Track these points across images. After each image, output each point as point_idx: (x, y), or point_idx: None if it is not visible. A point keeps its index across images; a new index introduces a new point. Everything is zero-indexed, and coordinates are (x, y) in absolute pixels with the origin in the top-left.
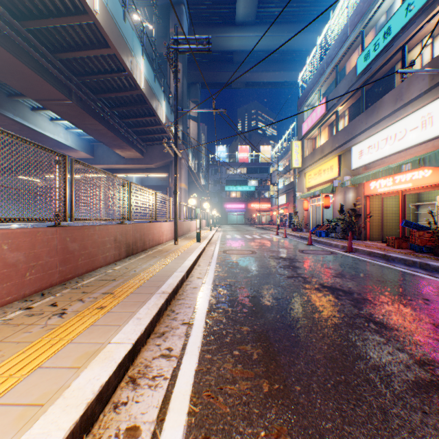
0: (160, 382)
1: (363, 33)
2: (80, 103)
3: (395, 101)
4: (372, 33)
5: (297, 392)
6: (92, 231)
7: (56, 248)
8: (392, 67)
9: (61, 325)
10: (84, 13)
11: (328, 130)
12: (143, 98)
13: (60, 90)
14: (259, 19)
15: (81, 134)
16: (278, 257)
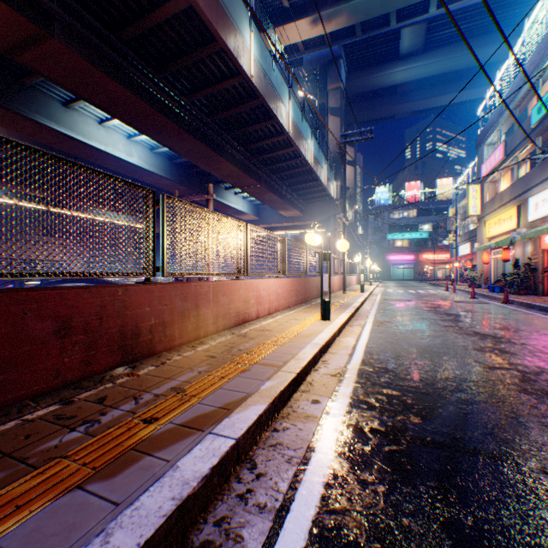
0: (362, 320)
1: (539, 80)
2: (265, 185)
3: None
4: None
5: (404, 324)
6: (310, 280)
7: (303, 287)
8: None
9: None
10: (281, 134)
11: (510, 175)
12: (309, 169)
13: (256, 180)
14: (428, 45)
15: (251, 200)
16: (429, 303)
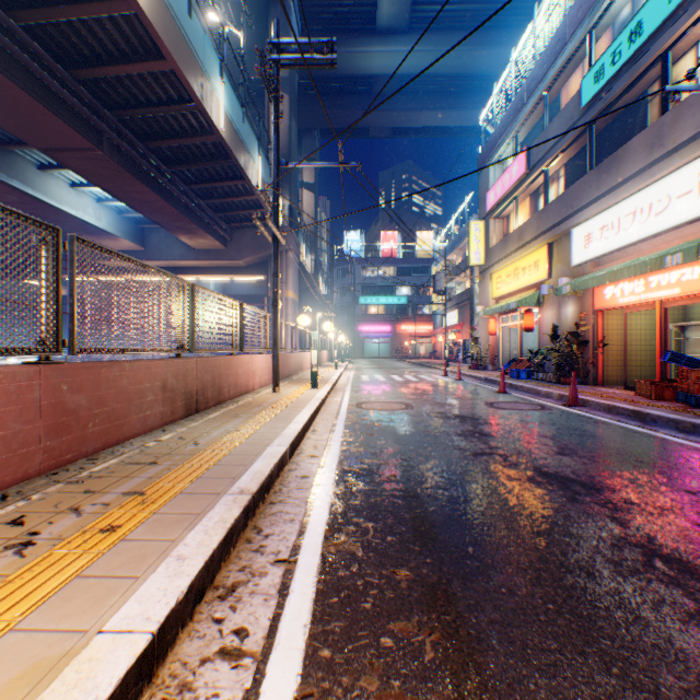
0: None
1: (591, 37)
2: (117, 156)
3: (650, 149)
4: (608, 36)
5: None
6: (116, 372)
7: (38, 405)
8: (642, 92)
9: (9, 578)
10: None
11: (531, 202)
12: (224, 149)
13: (81, 132)
14: (415, 23)
15: (123, 210)
16: (452, 415)
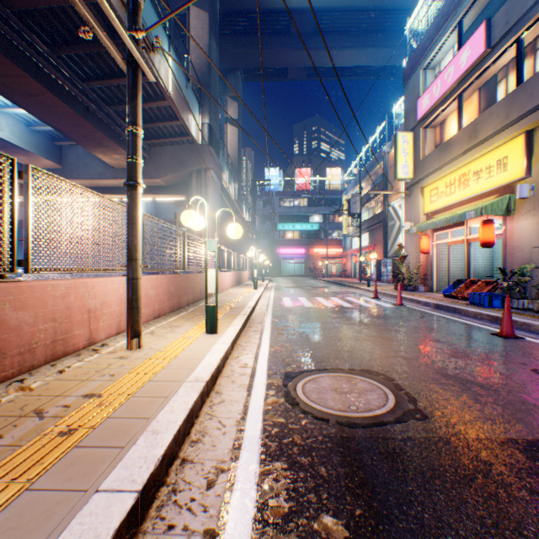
0: None
1: None
2: None
3: None
4: None
5: None
6: None
7: None
8: None
9: None
10: None
11: (484, 95)
12: None
13: None
14: None
15: (32, 123)
16: None
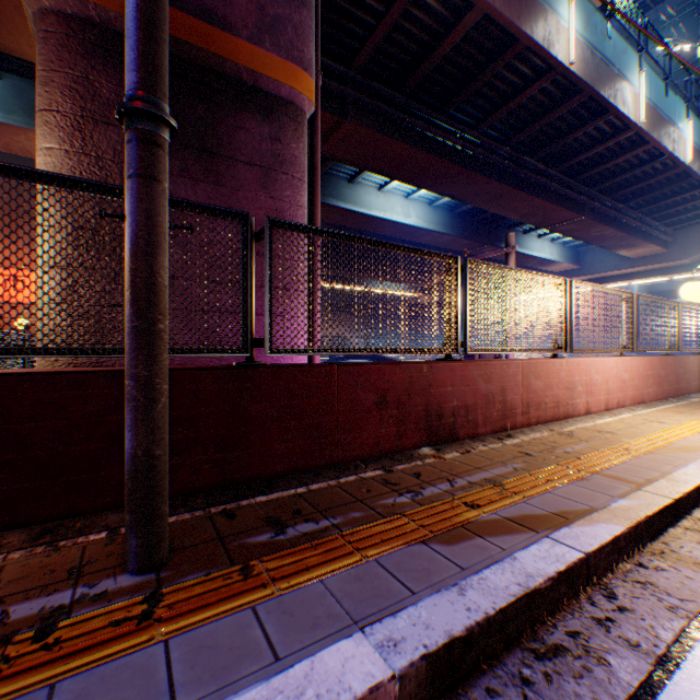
0: None
1: None
2: (589, 215)
3: None
4: None
5: None
6: (686, 360)
7: (671, 371)
8: None
9: None
10: (622, 129)
11: None
12: (681, 172)
13: (573, 211)
14: None
15: (564, 242)
16: None
